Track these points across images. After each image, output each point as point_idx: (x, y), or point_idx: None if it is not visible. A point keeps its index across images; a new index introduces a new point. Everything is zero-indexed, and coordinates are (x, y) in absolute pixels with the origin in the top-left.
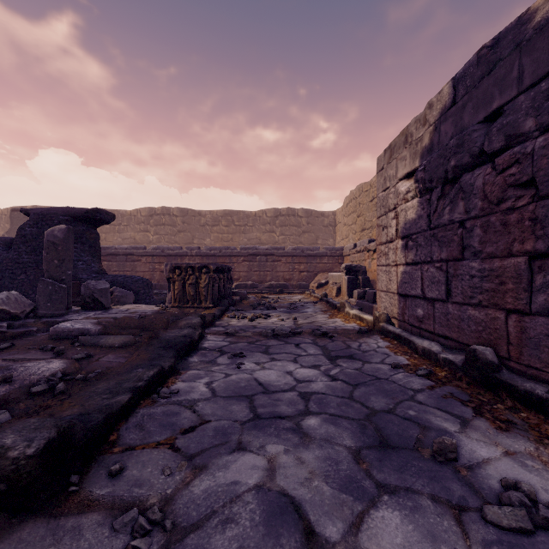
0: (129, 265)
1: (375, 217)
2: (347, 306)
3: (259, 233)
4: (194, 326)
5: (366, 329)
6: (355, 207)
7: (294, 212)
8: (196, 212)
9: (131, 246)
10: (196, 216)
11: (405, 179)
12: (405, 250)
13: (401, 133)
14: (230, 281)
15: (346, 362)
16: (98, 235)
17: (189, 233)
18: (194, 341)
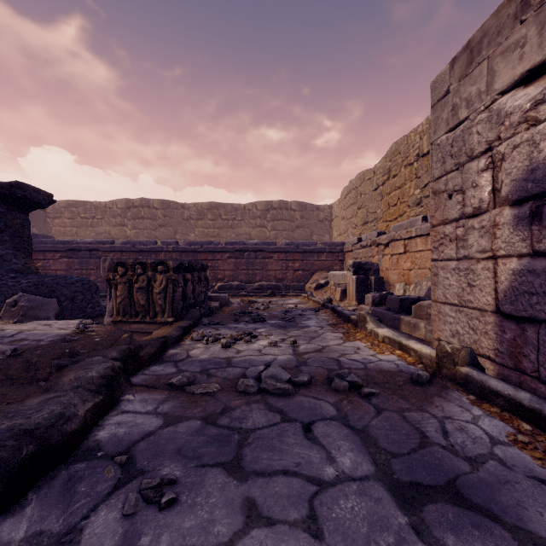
0: (93, 262)
1: (380, 208)
2: (370, 321)
3: (248, 228)
4: (89, 385)
5: (429, 376)
6: (355, 198)
7: (287, 205)
8: (178, 204)
9: (96, 240)
10: (179, 209)
11: (516, 88)
12: (529, 226)
13: (505, 2)
14: (205, 283)
15: (462, 531)
16: (27, 221)
17: (171, 228)
18: (52, 447)
